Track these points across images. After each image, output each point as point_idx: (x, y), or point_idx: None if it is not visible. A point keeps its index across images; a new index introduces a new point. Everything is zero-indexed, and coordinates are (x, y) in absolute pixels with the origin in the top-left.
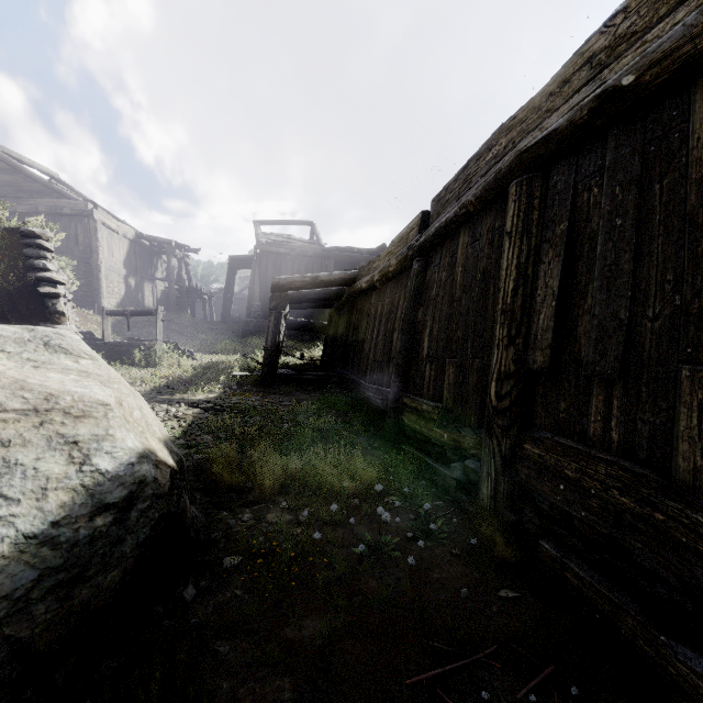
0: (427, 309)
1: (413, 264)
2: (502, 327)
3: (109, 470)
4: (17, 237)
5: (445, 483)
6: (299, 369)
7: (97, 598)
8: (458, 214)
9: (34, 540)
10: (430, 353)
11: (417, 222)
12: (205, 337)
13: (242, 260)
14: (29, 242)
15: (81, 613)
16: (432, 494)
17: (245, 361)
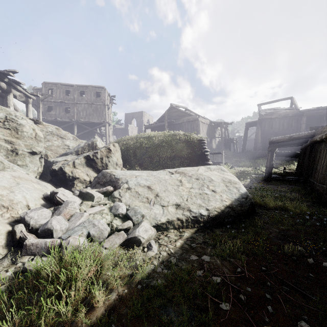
0: None
1: None
2: None
3: (242, 192)
4: (199, 141)
5: None
6: (282, 175)
7: (244, 210)
8: None
9: (236, 199)
10: None
11: None
12: (236, 159)
13: (251, 123)
14: (202, 142)
15: (242, 211)
16: None
17: (256, 171)
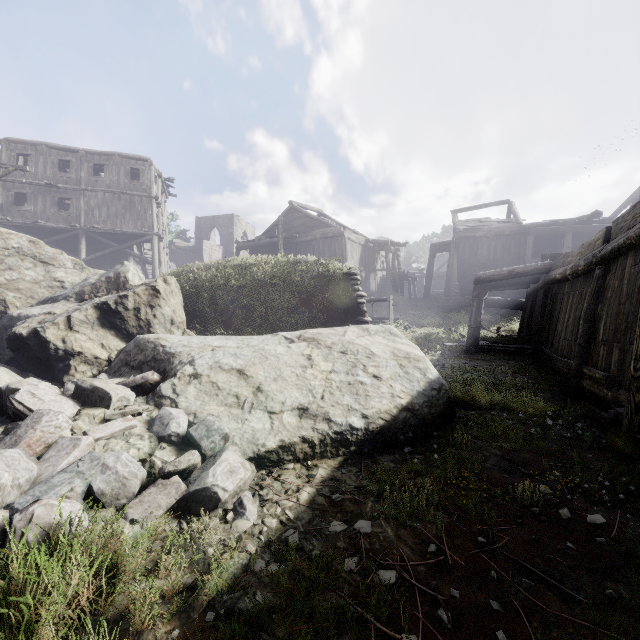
0: (604, 306)
1: (595, 270)
2: (639, 328)
3: (432, 378)
4: (347, 276)
5: (604, 423)
6: (496, 342)
7: (435, 413)
8: (625, 243)
9: (420, 393)
10: (603, 338)
11: (602, 235)
12: (414, 313)
13: (440, 246)
14: (352, 278)
15: (432, 415)
16: (592, 426)
17: (450, 334)
